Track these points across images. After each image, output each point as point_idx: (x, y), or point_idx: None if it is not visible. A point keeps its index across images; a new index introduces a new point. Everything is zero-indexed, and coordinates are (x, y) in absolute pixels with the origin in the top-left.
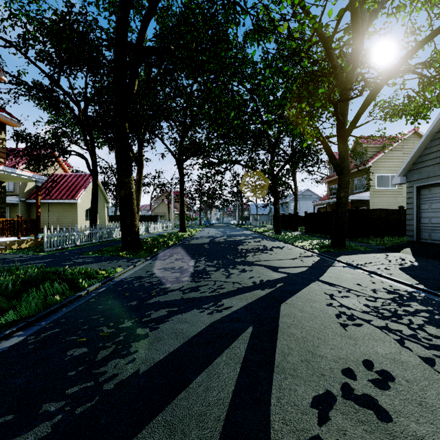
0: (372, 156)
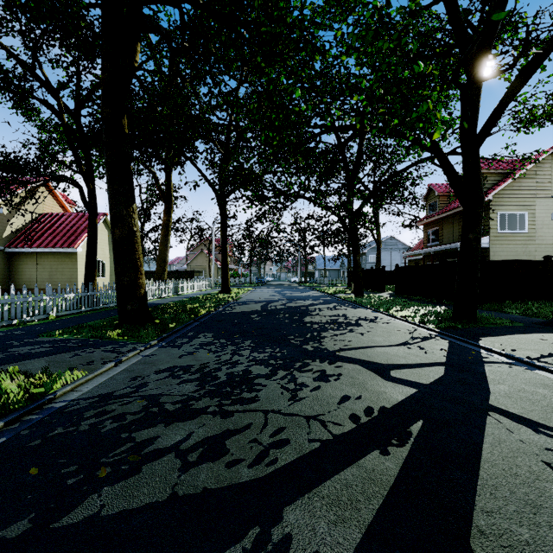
0: (491, 186)
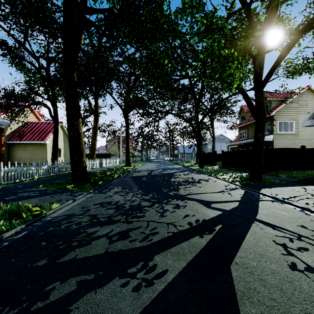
0: (274, 107)
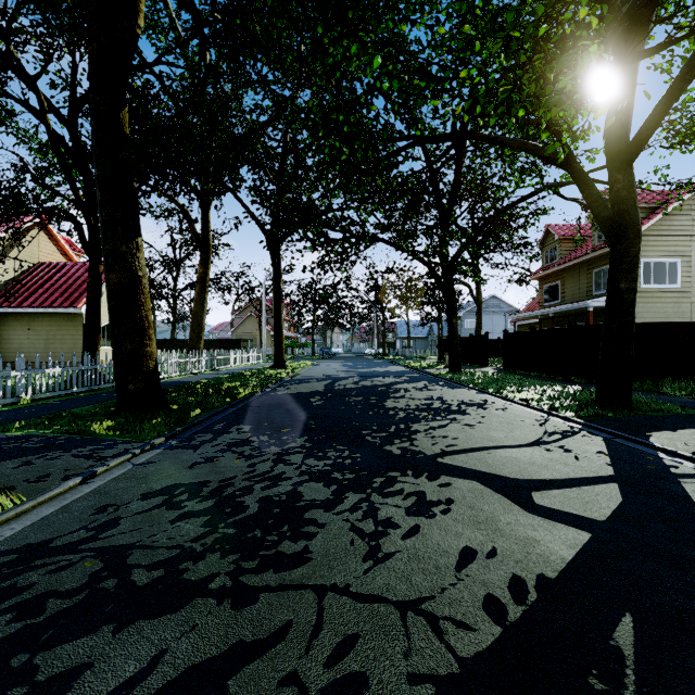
0: None
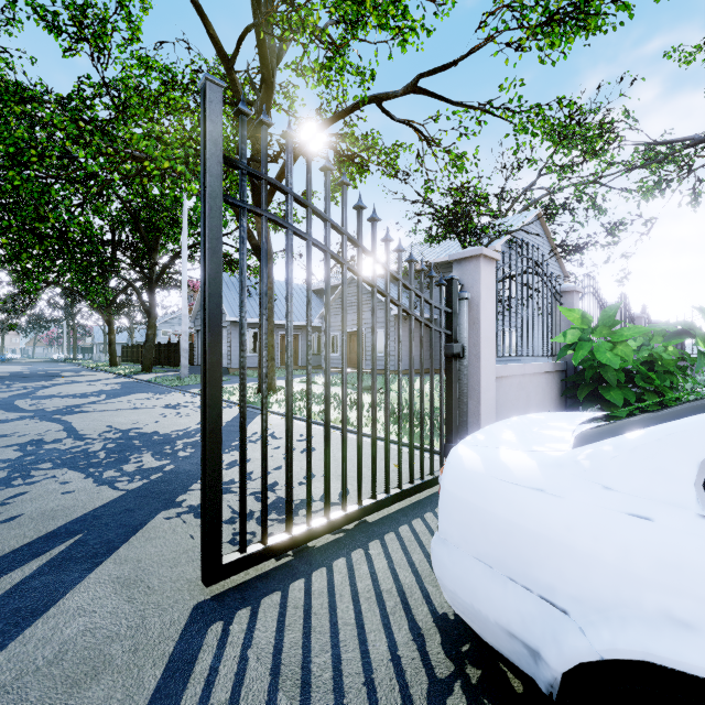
0: None
